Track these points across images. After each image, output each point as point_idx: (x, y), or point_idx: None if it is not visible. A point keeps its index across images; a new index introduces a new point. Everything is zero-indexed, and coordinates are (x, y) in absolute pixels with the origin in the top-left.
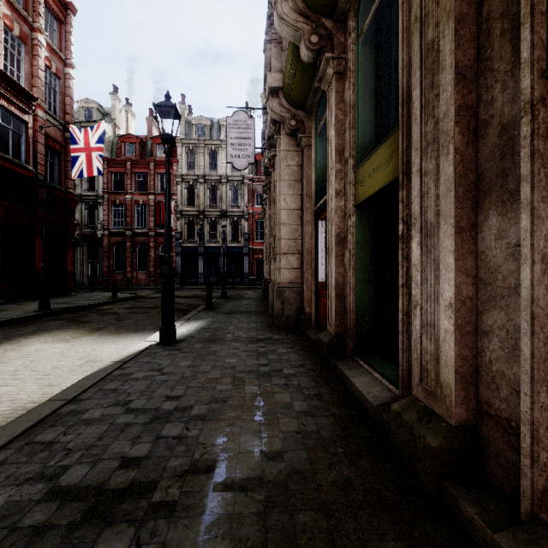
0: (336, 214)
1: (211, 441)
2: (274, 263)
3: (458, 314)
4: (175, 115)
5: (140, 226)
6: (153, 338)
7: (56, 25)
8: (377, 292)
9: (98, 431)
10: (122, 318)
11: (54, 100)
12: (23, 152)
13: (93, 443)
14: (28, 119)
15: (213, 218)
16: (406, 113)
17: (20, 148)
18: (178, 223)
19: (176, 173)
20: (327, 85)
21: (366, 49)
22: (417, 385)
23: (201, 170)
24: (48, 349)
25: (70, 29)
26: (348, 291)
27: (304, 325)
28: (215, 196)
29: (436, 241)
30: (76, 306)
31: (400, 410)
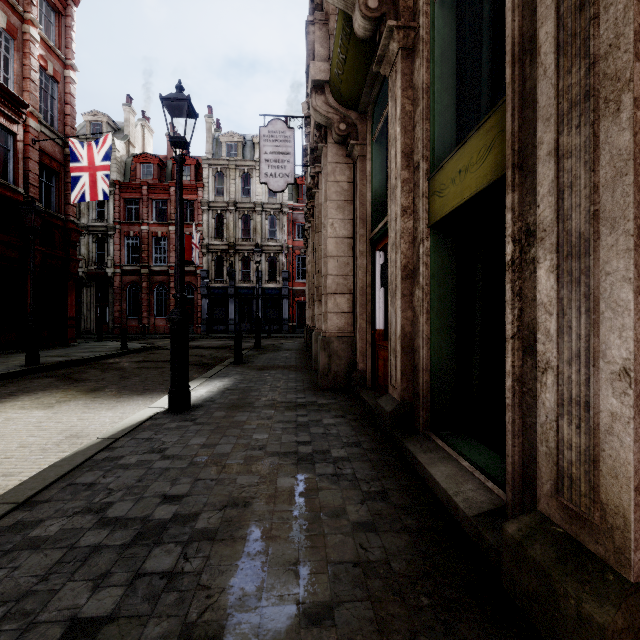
0: (402, 239)
1: (220, 582)
2: (318, 306)
3: (639, 388)
4: (189, 112)
5: (159, 263)
6: (161, 403)
7: (53, 17)
8: (459, 344)
9: (46, 563)
10: (128, 374)
11: (51, 109)
12: (11, 171)
13: (32, 587)
14: (17, 130)
15: (246, 254)
16: (518, 75)
17: (7, 165)
18: (204, 259)
19: (202, 199)
20: (389, 67)
21: (444, 11)
22: (548, 497)
23: (232, 197)
24: (21, 419)
25: (71, 23)
26: (420, 343)
27: (357, 385)
28: (248, 227)
29: (592, 262)
30: (74, 359)
31: (521, 537)
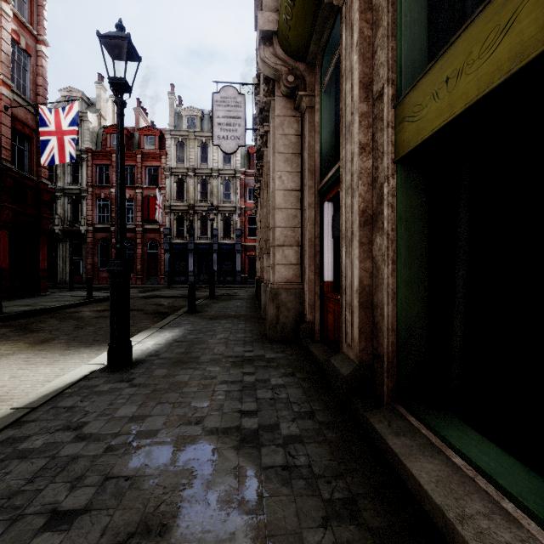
0: (359, 180)
1: None
2: (267, 258)
3: None
4: (131, 54)
5: (127, 222)
6: (102, 359)
7: None
8: (429, 299)
9: None
10: (84, 324)
11: (25, 80)
12: None
13: None
14: None
15: (204, 214)
16: None
17: None
18: (167, 218)
19: (165, 166)
20: None
21: None
22: None
23: (191, 163)
24: None
25: (43, 2)
26: (384, 298)
27: (305, 337)
28: (206, 190)
29: None
30: (38, 308)
31: None
